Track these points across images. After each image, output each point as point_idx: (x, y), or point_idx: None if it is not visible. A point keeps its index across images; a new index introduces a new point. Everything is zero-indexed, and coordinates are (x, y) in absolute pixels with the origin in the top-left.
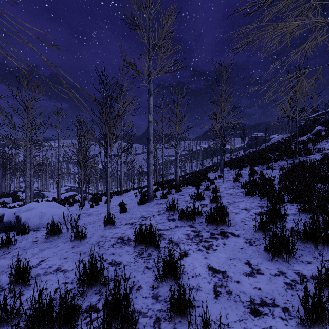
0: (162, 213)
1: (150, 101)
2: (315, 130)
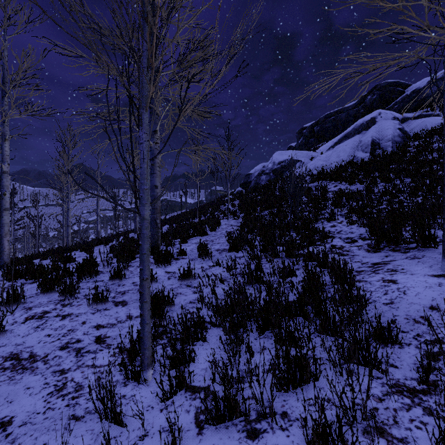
0: (0, 277)
1: (5, 147)
2: (237, 191)
